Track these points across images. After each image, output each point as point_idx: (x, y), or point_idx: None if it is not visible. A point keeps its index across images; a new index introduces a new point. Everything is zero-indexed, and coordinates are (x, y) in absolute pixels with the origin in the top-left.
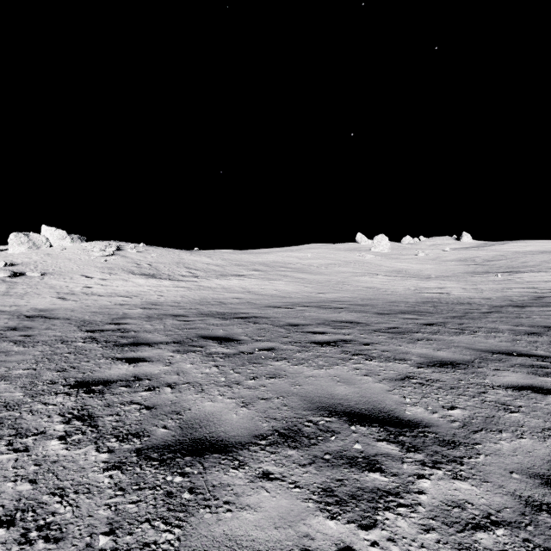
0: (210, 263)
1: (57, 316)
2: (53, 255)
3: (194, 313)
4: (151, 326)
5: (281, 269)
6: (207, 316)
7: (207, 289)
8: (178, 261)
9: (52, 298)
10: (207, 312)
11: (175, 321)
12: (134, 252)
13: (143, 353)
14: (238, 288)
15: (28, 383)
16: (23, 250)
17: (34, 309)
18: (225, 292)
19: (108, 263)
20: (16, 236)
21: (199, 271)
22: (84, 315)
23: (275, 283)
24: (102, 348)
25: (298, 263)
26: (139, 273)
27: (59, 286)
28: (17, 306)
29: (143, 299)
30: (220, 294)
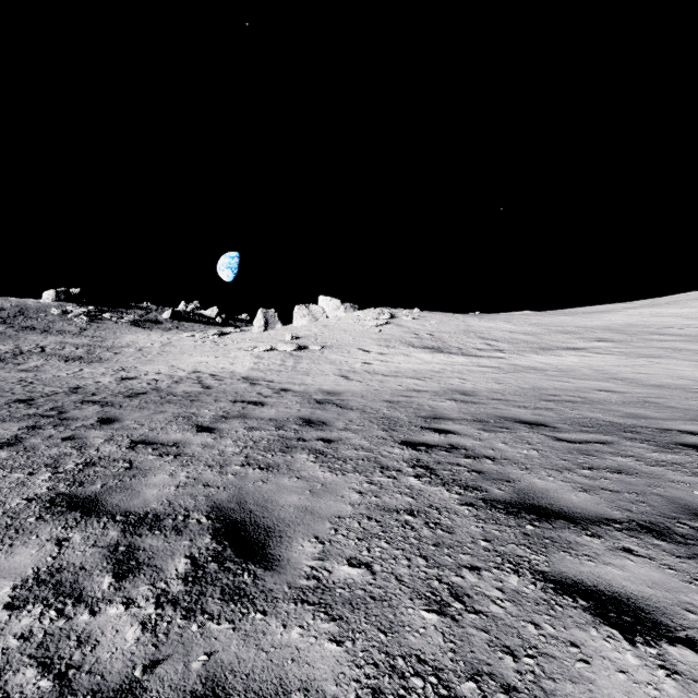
0: (513, 330)
1: (348, 404)
2: (330, 326)
3: (558, 421)
4: (510, 448)
5: (655, 338)
6: (601, 431)
7: (532, 371)
8: (465, 329)
9: (335, 376)
10: (584, 419)
11: (544, 438)
12: (409, 320)
13: (603, 568)
14: (588, 371)
15: (383, 663)
16: (305, 322)
17: (321, 390)
18: (569, 377)
19: (382, 334)
20: (299, 309)
21: (500, 343)
22: (380, 406)
23: (664, 364)
24: (468, 509)
25: (687, 325)
26: (420, 346)
27: (339, 361)
28: (305, 385)
29: (440, 383)
30: (562, 380)
